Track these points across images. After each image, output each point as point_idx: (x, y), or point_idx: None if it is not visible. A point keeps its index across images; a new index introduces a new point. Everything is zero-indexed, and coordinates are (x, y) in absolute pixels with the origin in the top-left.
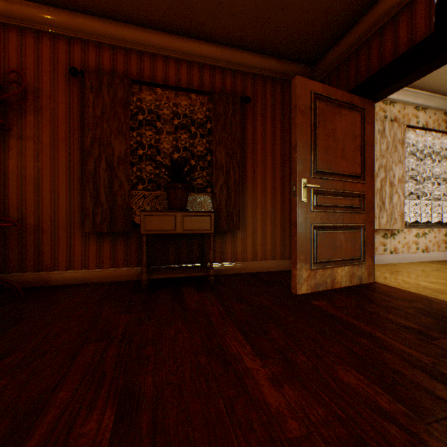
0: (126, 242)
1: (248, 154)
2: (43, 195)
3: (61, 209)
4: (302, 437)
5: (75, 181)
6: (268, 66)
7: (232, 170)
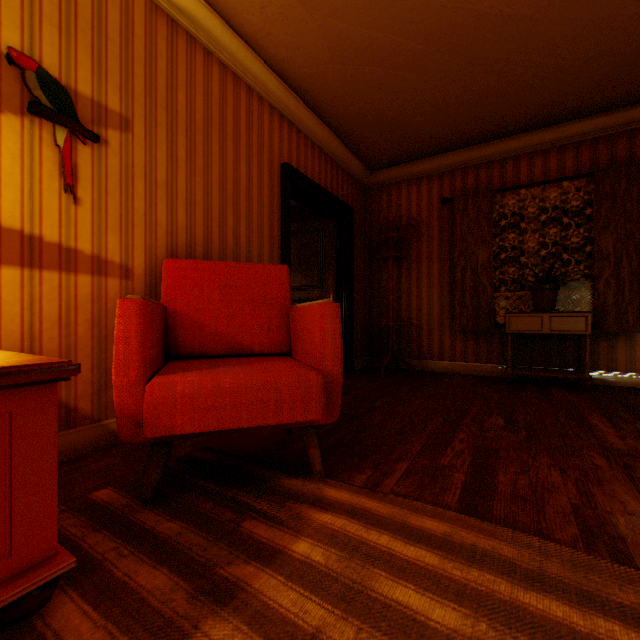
0: (486, 341)
1: None
2: (421, 301)
3: (433, 312)
4: (622, 449)
5: (443, 288)
6: None
7: (625, 258)
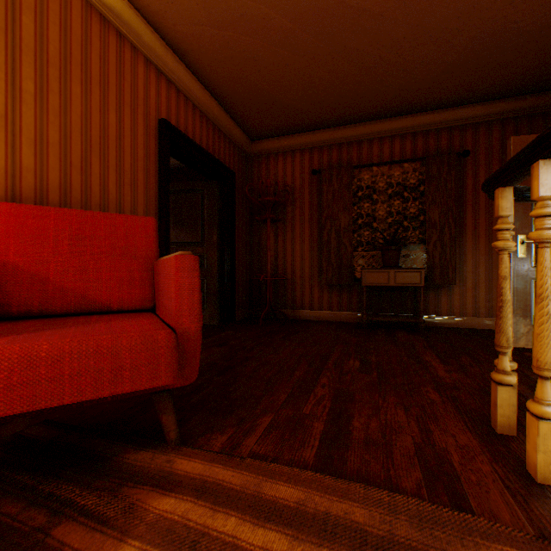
0: (348, 292)
1: (466, 207)
2: (295, 258)
3: (305, 268)
4: (450, 382)
5: (313, 248)
6: (493, 110)
7: (447, 227)
